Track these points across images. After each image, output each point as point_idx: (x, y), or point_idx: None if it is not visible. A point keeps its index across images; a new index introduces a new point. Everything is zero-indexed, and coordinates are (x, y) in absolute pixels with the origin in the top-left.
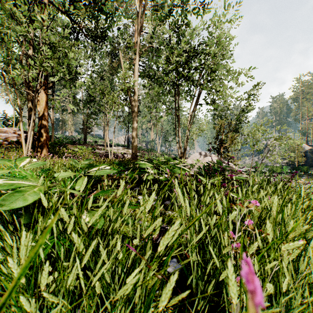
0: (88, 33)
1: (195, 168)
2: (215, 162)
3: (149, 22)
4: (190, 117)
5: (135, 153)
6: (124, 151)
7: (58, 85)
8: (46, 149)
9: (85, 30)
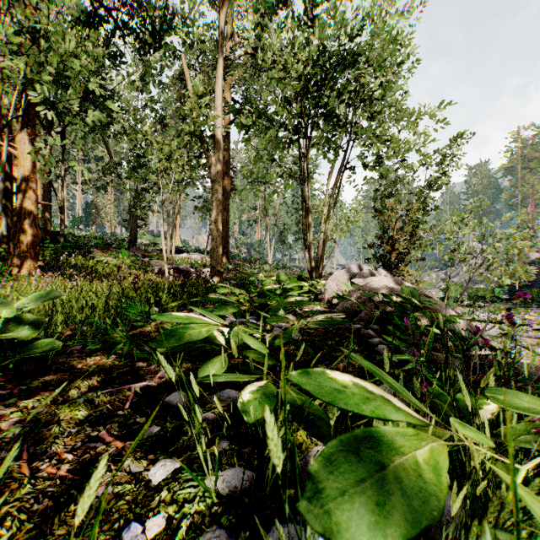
0: (126, 25)
1: (347, 303)
2: (395, 290)
3: (252, 22)
4: (332, 193)
5: (217, 268)
6: (205, 261)
7: (90, 142)
8: (34, 259)
9: (124, 25)
